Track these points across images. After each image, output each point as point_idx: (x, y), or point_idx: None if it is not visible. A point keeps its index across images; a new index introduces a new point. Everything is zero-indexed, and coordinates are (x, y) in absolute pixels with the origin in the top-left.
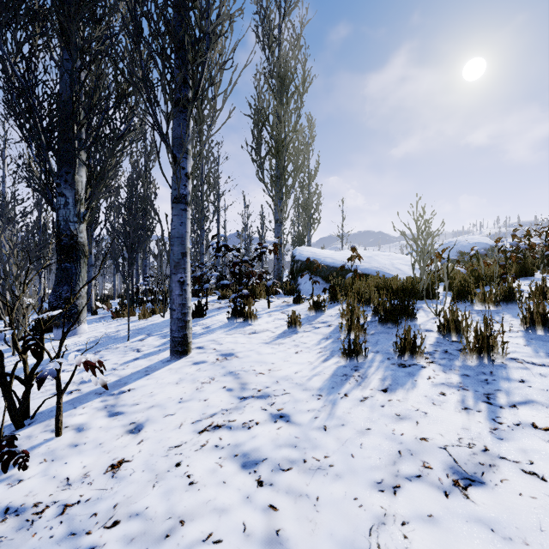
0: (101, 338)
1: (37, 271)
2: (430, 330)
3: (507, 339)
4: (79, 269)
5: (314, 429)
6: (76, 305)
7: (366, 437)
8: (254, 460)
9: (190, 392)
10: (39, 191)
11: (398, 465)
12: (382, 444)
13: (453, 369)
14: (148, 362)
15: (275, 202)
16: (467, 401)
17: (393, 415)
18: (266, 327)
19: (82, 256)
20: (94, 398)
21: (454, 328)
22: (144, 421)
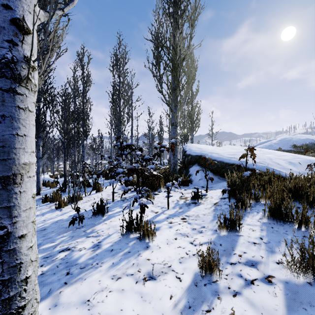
0: None
1: None
2: None
3: None
4: None
5: None
6: None
7: None
8: None
9: None
10: None
11: None
12: None
13: None
14: None
15: (172, 109)
16: None
17: None
18: (167, 255)
19: None
20: None
21: None
22: None
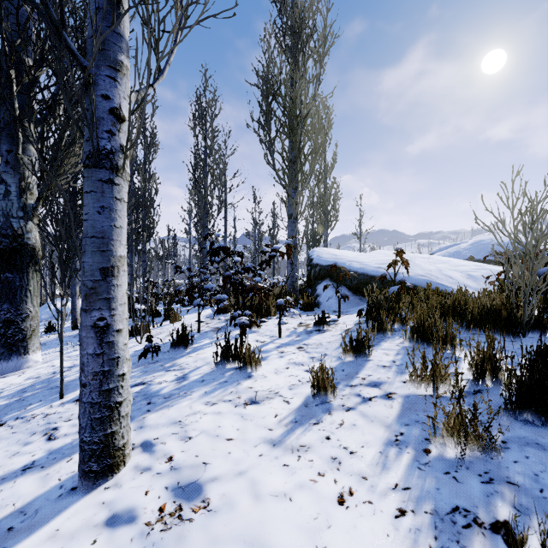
0: (39, 383)
1: None
2: None
3: None
4: (26, 281)
5: None
6: (22, 329)
7: None
8: None
9: None
10: None
11: None
12: None
13: None
14: (37, 487)
15: (289, 193)
16: None
17: None
18: (274, 383)
19: (31, 264)
20: None
21: None
22: None
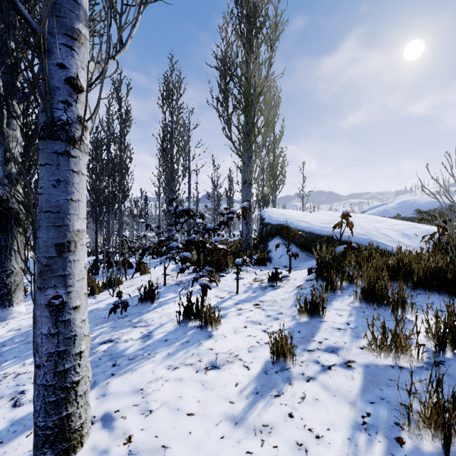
0: (18, 336)
1: None
2: None
3: None
4: (10, 241)
5: None
6: (6, 284)
7: None
8: None
9: None
10: None
11: None
12: None
13: None
14: None
15: (244, 161)
16: None
17: None
18: (234, 345)
19: (15, 226)
20: None
21: None
22: None
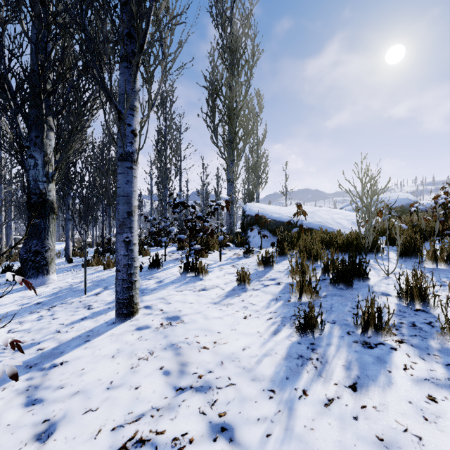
0: (64, 289)
1: (25, 224)
2: (386, 294)
3: None
4: (48, 225)
5: None
6: (45, 258)
7: None
8: None
9: (123, 372)
10: (12, 154)
11: None
12: None
13: (431, 354)
14: (93, 323)
15: (228, 164)
16: None
17: (373, 439)
18: (216, 282)
19: (51, 213)
20: (21, 374)
21: (417, 295)
22: (59, 419)
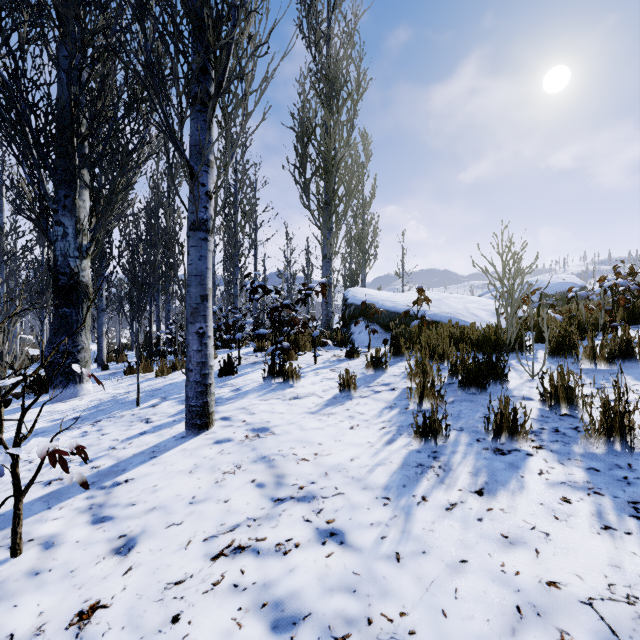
0: (106, 402)
1: (39, 317)
2: (528, 398)
3: (637, 412)
4: (81, 316)
5: (381, 558)
6: (78, 360)
7: (462, 576)
8: (291, 615)
9: (207, 487)
10: (32, 219)
11: (520, 636)
12: (488, 592)
13: (572, 458)
14: (158, 438)
15: (323, 234)
16: (605, 515)
17: (498, 537)
18: (311, 389)
19: (85, 300)
20: (78, 493)
21: (564, 396)
22: (138, 534)
